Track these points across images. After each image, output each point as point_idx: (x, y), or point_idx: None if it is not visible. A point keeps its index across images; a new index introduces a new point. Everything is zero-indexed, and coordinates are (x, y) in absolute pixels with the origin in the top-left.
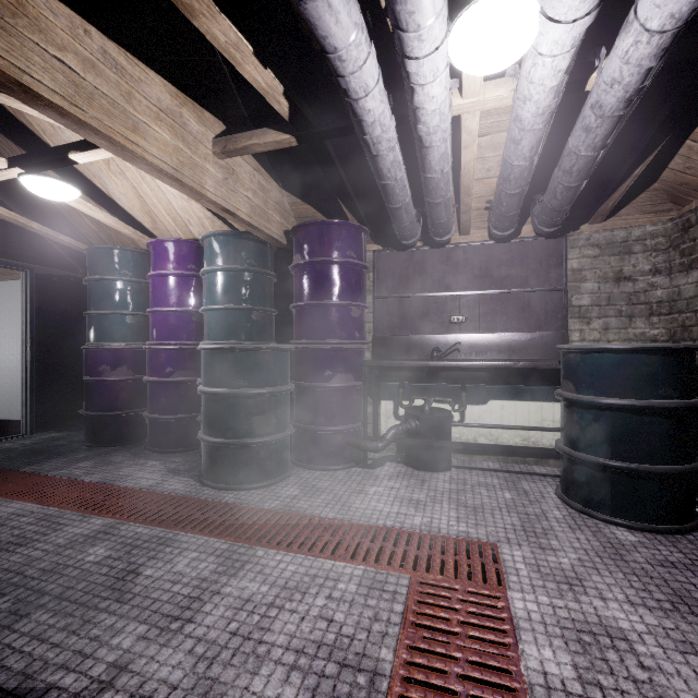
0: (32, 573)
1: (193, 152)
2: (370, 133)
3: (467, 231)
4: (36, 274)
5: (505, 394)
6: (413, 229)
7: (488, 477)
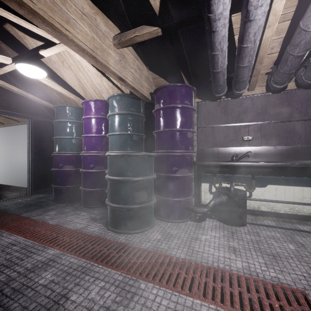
0: (7, 291)
1: (102, 42)
2: (214, 11)
3: (253, 88)
4: (33, 120)
5: (278, 181)
6: (224, 86)
7: (271, 231)
